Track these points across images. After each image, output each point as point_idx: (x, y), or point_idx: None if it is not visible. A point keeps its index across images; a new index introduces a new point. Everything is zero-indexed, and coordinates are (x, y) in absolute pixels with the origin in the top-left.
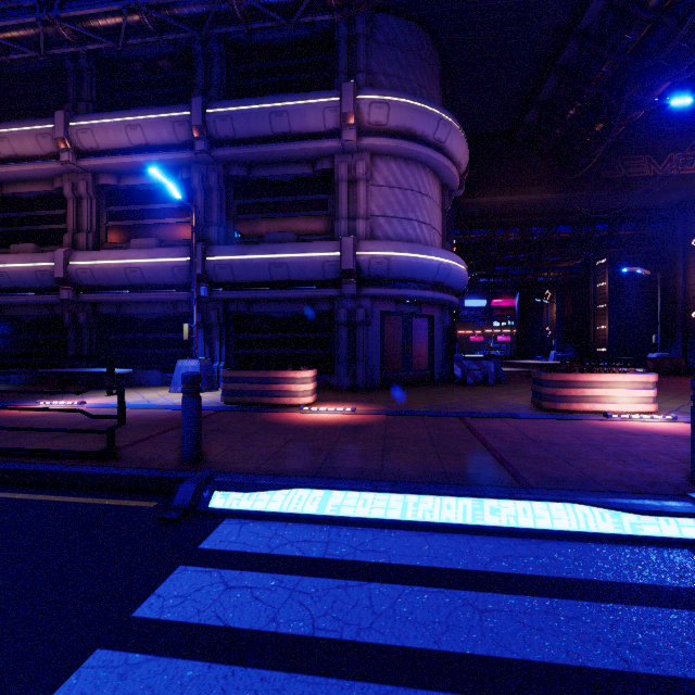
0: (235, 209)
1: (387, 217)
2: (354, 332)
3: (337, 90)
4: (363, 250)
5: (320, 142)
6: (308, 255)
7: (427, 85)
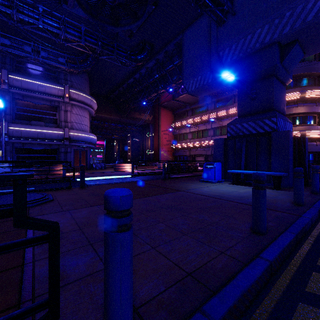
0: (16, 109)
1: (76, 123)
2: (66, 155)
3: (63, 86)
4: (71, 132)
5: (56, 98)
6: (53, 132)
7: (87, 87)
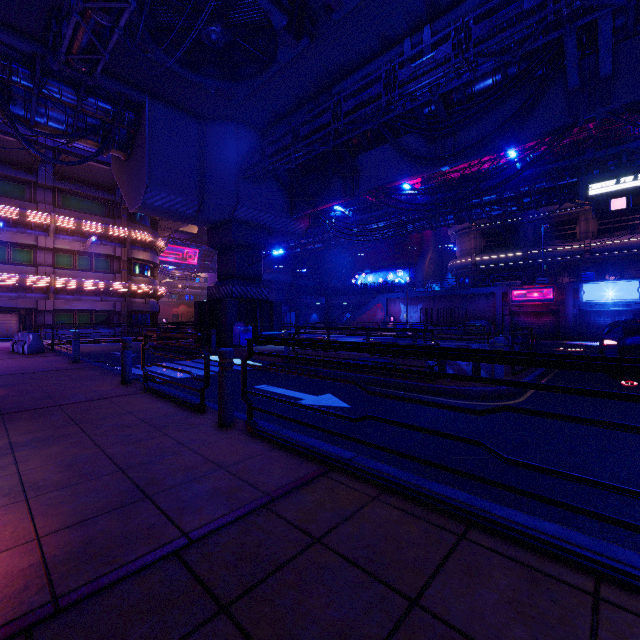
0: None
1: None
2: None
3: None
4: None
5: None
6: None
7: None
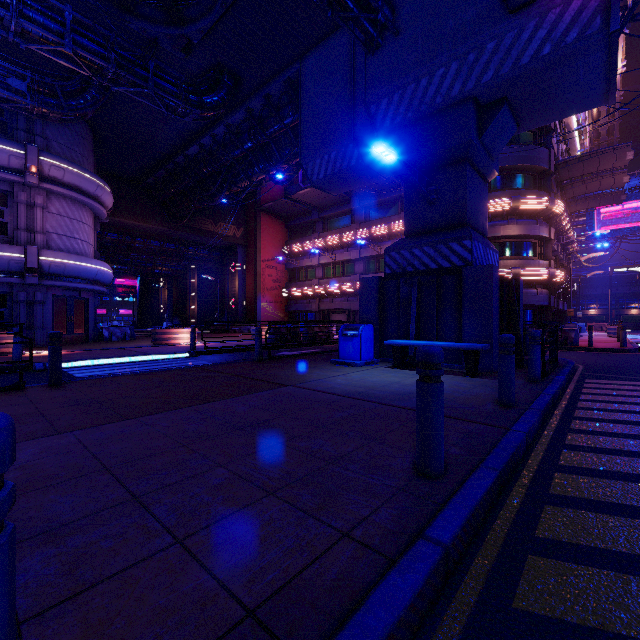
0: None
1: (59, 235)
2: (32, 308)
3: (22, 146)
4: (45, 256)
5: (4, 174)
6: None
7: (87, 155)
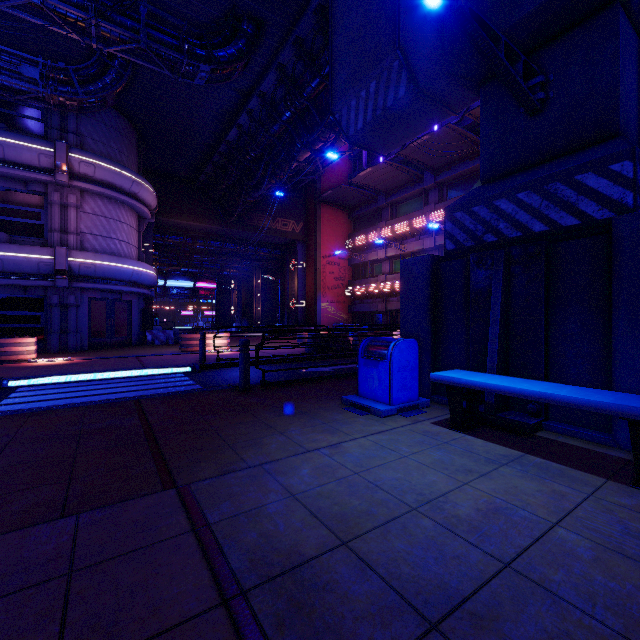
0: None
1: (94, 235)
2: (66, 312)
3: (51, 143)
4: (74, 257)
5: (35, 174)
6: (24, 256)
7: (126, 151)
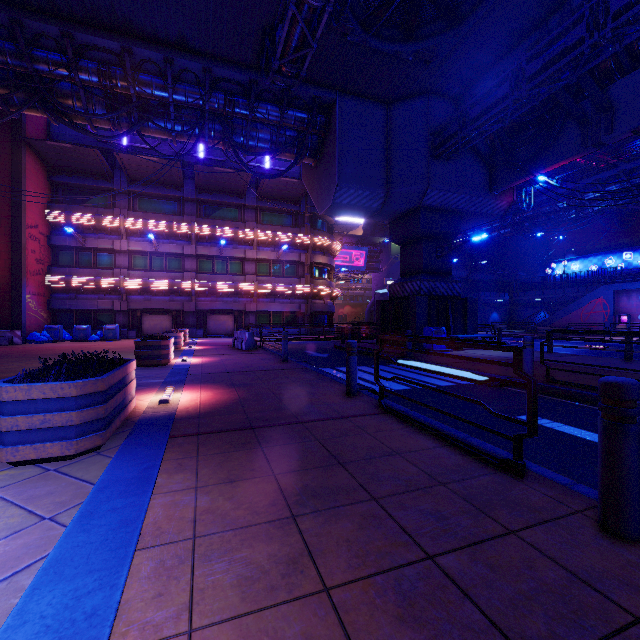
0: None
1: None
2: None
3: None
4: None
5: None
6: None
7: None
